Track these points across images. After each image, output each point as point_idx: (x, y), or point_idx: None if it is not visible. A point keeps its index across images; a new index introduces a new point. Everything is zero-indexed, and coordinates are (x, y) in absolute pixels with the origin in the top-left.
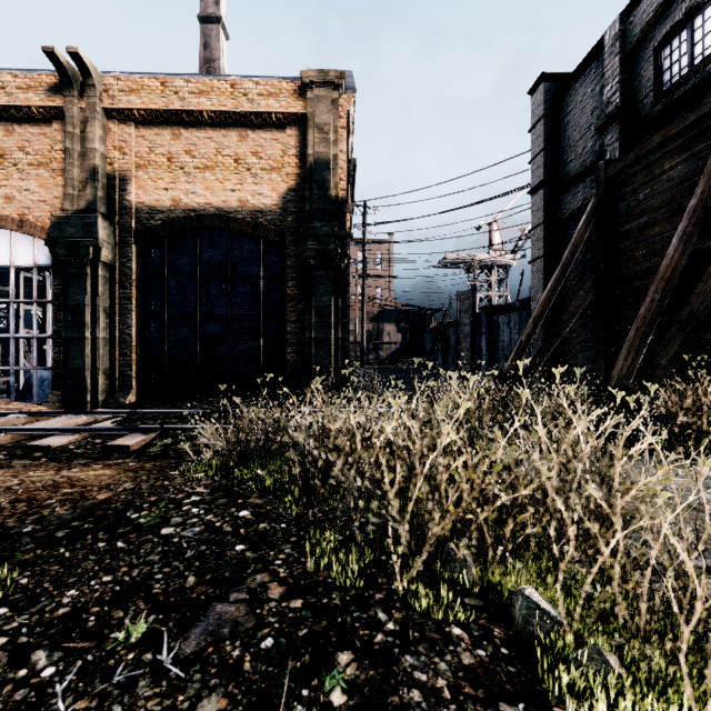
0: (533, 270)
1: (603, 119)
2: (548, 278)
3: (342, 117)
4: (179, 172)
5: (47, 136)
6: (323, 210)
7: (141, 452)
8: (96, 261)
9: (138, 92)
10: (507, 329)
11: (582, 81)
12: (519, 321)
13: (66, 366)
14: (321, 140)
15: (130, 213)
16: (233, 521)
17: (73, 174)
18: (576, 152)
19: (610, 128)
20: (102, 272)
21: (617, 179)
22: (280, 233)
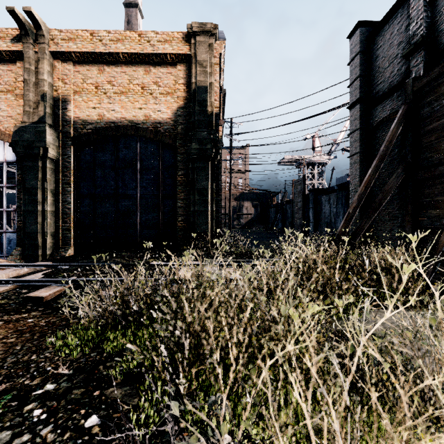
0: (351, 162)
1: (410, 47)
2: (363, 167)
3: (216, 56)
4: (103, 96)
5: (12, 71)
6: (203, 121)
7: (51, 303)
8: (44, 157)
9: (74, 40)
10: (327, 204)
11: (390, 24)
12: (336, 199)
13: (24, 230)
14: (201, 72)
15: (69, 124)
16: (72, 442)
17: (29, 97)
18: (384, 76)
19: (415, 54)
20: (50, 165)
21: (422, 91)
22: (173, 138)
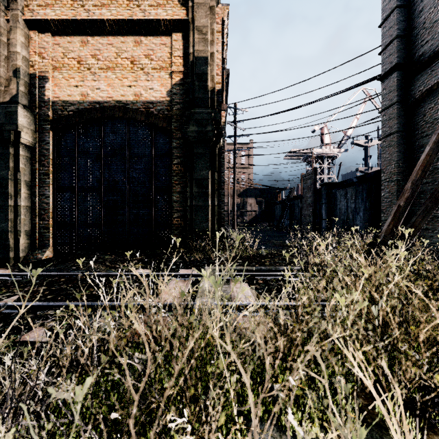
0: (384, 145)
1: None
2: (401, 151)
3: (218, 23)
4: (87, 72)
5: None
6: (202, 98)
7: None
8: (16, 143)
9: (52, 6)
10: (344, 199)
11: None
12: (355, 193)
13: None
14: (200, 40)
15: (48, 106)
16: None
17: (0, 73)
18: (434, 32)
19: None
20: (24, 153)
21: None
22: (167, 120)
